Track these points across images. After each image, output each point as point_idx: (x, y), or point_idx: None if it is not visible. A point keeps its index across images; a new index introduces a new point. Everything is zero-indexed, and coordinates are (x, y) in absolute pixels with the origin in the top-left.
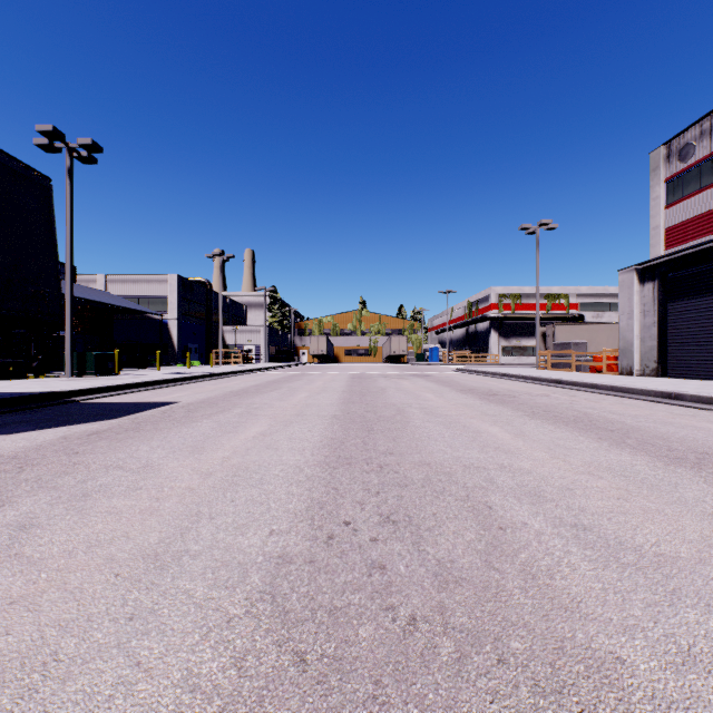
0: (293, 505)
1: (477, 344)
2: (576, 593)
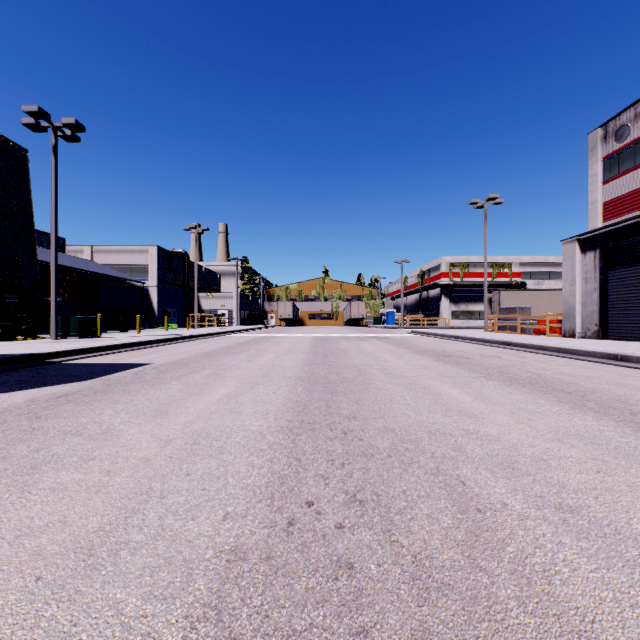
0: (252, 479)
1: (429, 309)
2: (585, 607)
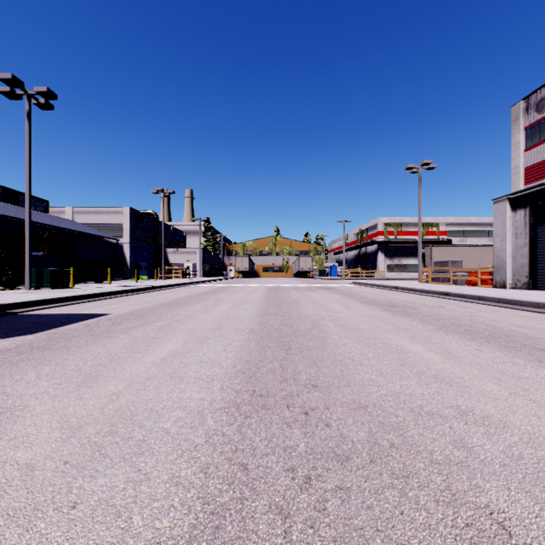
0: (170, 519)
1: (367, 263)
2: None
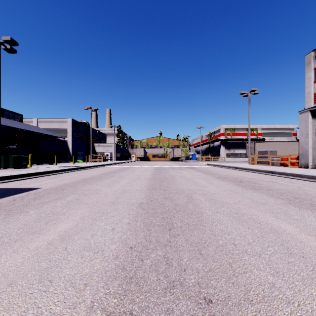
0: None
1: (214, 152)
2: None
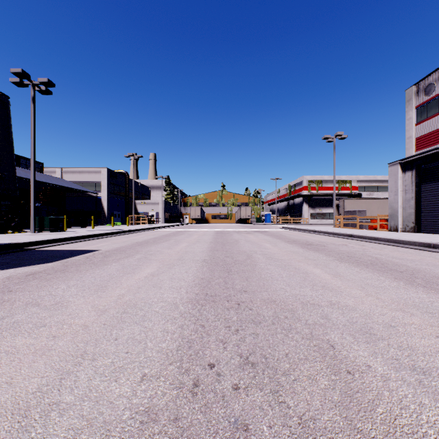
0: (166, 344)
1: (294, 212)
2: None
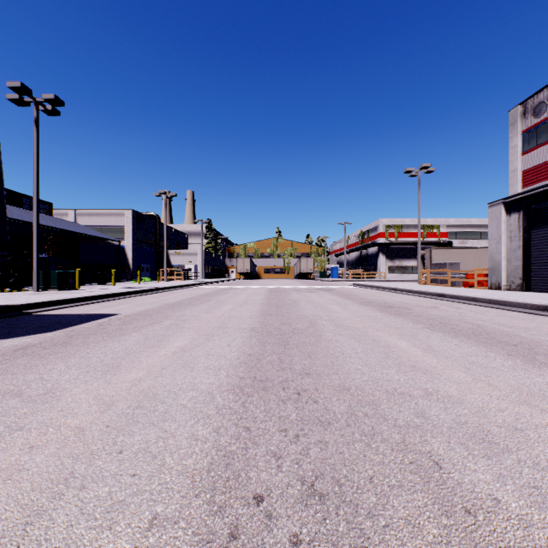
0: (193, 459)
1: (368, 264)
2: None
